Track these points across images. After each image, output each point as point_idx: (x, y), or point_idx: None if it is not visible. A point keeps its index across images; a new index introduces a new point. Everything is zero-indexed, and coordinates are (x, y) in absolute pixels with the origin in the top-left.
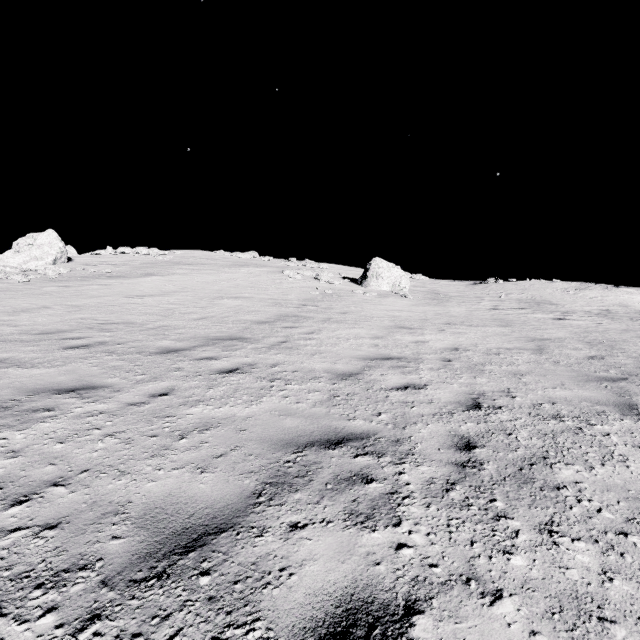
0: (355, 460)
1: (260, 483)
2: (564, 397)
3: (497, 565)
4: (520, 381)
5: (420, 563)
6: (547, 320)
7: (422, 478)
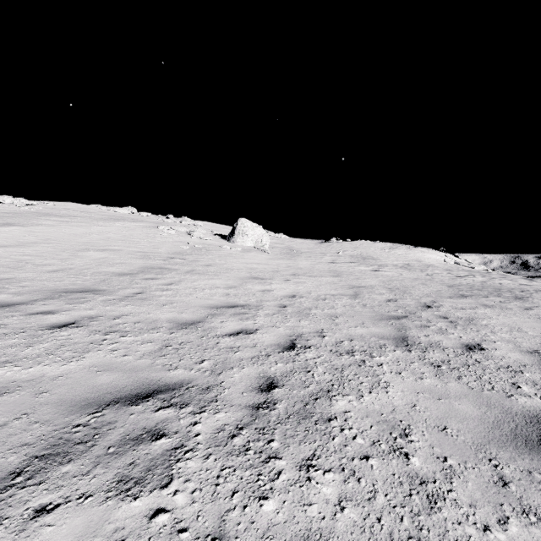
0: (155, 414)
1: (28, 458)
2: (361, 334)
3: (248, 515)
4: (333, 322)
5: (170, 530)
6: (367, 271)
7: (214, 426)
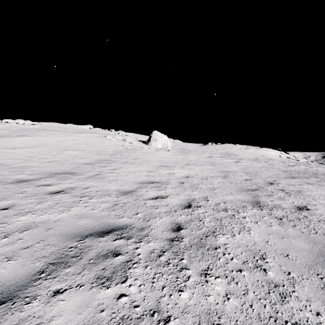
0: (113, 242)
1: (46, 264)
2: (230, 199)
3: (173, 300)
4: (213, 192)
5: (129, 306)
6: (231, 162)
7: (148, 250)
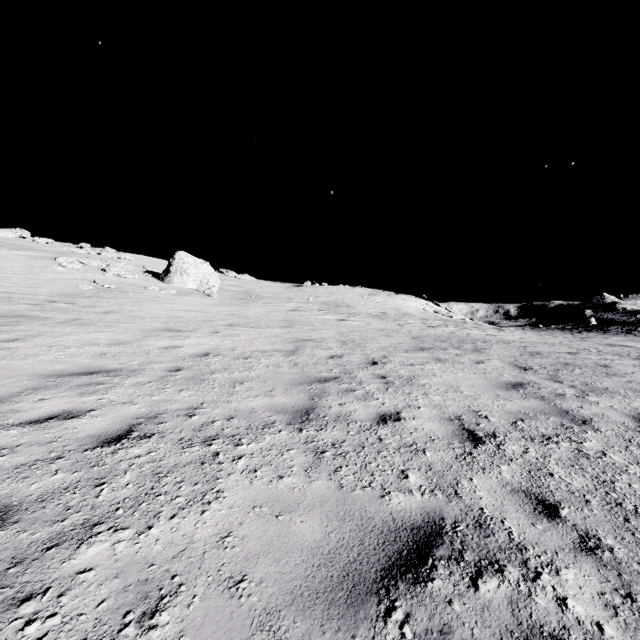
0: None
1: None
2: (253, 408)
3: None
4: (230, 391)
5: None
6: (330, 321)
7: None
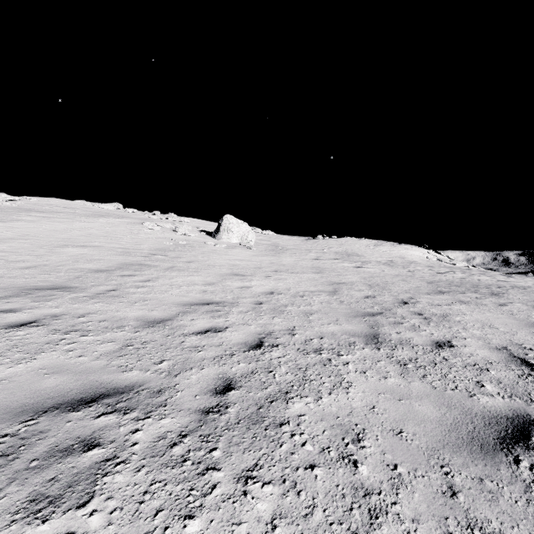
0: (94, 421)
1: None
2: (332, 332)
3: None
4: (307, 319)
5: None
6: (350, 268)
7: (156, 434)
